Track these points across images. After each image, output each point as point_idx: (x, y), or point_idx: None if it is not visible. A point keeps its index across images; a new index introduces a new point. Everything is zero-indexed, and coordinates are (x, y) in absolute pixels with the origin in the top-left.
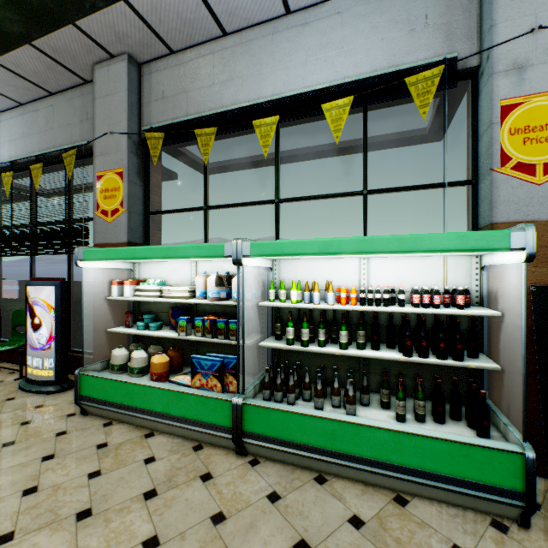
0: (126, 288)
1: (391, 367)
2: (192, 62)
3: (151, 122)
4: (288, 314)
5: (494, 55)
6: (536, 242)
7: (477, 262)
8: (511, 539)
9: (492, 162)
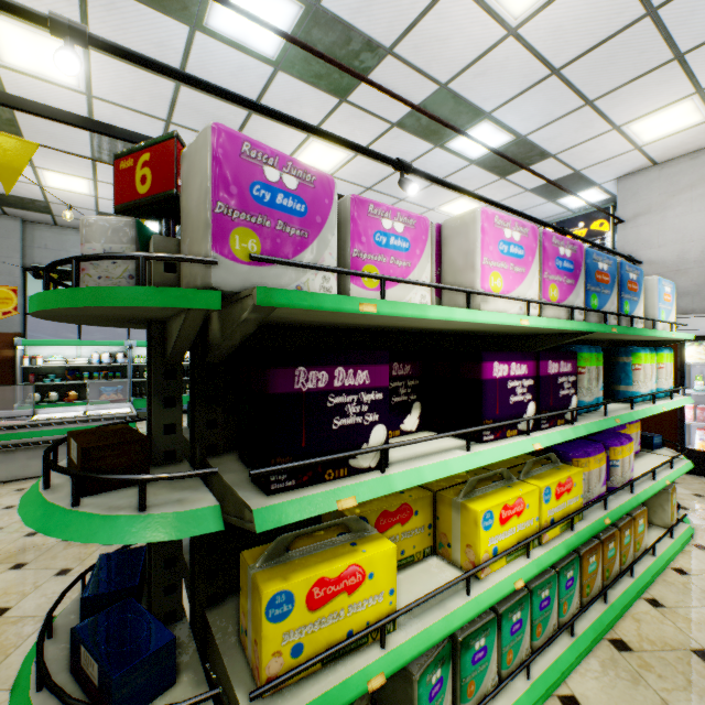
0: (39, 360)
1: (183, 385)
2: (73, 236)
3: (34, 259)
4: (139, 369)
5: None
6: None
7: None
8: None
9: None
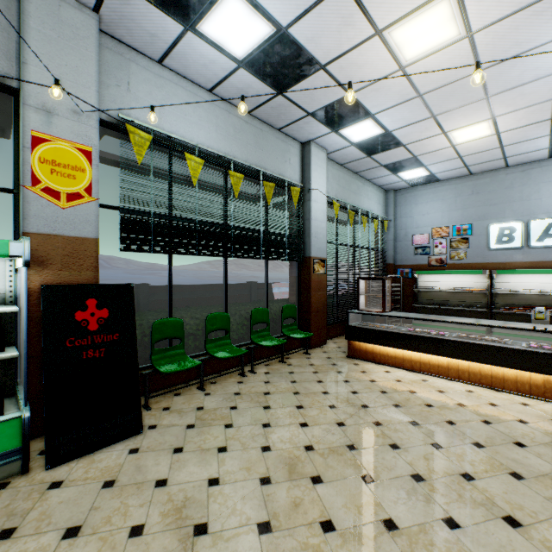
0: None
1: None
2: None
3: None
4: None
5: (26, 89)
6: (62, 252)
7: (12, 265)
8: (9, 489)
9: (25, 180)
